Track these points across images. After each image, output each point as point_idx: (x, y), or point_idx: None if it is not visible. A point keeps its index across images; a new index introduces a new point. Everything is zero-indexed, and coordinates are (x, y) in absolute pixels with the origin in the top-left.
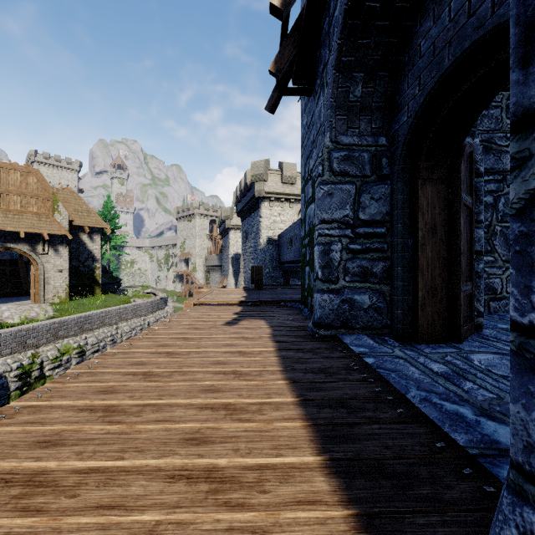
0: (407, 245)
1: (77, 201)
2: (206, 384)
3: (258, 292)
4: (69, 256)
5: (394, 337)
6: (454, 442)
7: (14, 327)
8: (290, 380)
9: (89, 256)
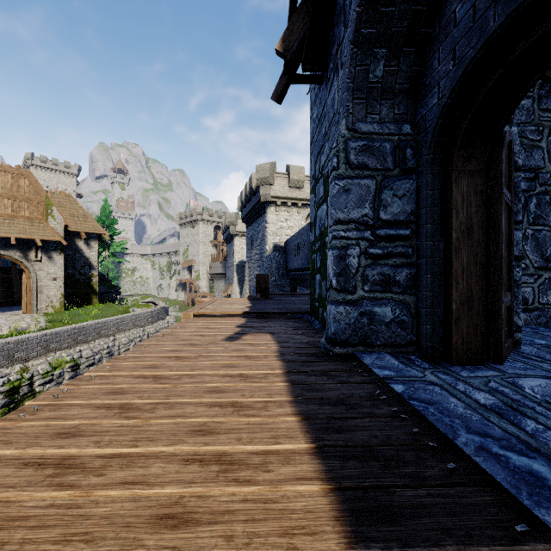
0: (438, 248)
1: (73, 206)
2: (196, 421)
3: (264, 302)
4: (65, 263)
5: (423, 356)
6: (537, 521)
7: (1, 339)
8: (302, 416)
9: (86, 263)
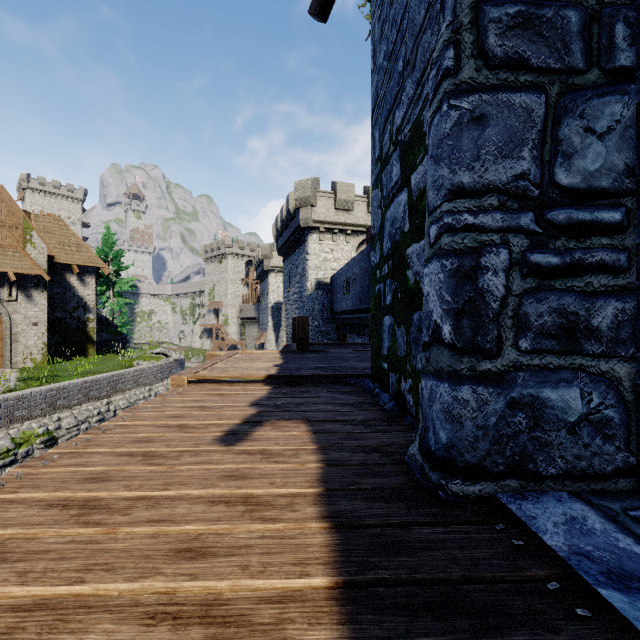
0: None
1: (63, 232)
2: None
3: (301, 357)
4: (52, 304)
5: None
6: None
7: None
8: None
9: (80, 304)
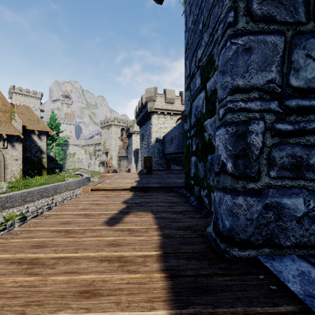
0: None
1: (30, 114)
2: None
3: (148, 177)
4: (24, 149)
5: None
6: None
7: None
8: None
9: (38, 150)
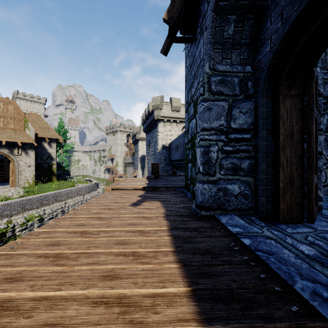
0: (270, 146)
1: (41, 122)
2: (106, 268)
3: (156, 180)
4: (36, 156)
5: (260, 218)
6: None
7: None
8: (181, 263)
9: (49, 156)
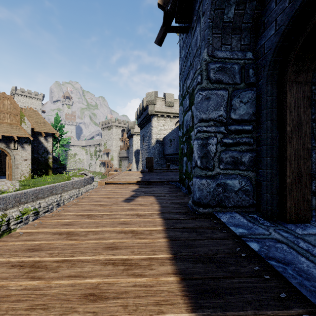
0: (275, 138)
1: (37, 116)
2: (90, 283)
3: (150, 174)
4: (32, 150)
5: (264, 216)
6: None
7: None
8: (181, 276)
9: (45, 150)
